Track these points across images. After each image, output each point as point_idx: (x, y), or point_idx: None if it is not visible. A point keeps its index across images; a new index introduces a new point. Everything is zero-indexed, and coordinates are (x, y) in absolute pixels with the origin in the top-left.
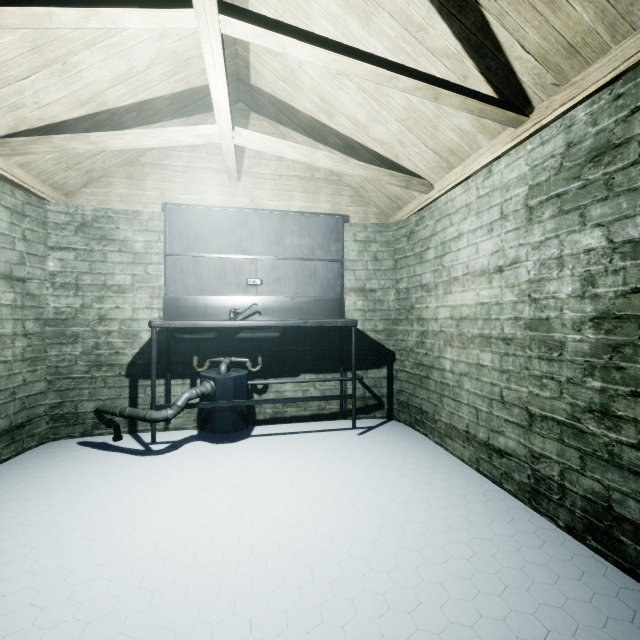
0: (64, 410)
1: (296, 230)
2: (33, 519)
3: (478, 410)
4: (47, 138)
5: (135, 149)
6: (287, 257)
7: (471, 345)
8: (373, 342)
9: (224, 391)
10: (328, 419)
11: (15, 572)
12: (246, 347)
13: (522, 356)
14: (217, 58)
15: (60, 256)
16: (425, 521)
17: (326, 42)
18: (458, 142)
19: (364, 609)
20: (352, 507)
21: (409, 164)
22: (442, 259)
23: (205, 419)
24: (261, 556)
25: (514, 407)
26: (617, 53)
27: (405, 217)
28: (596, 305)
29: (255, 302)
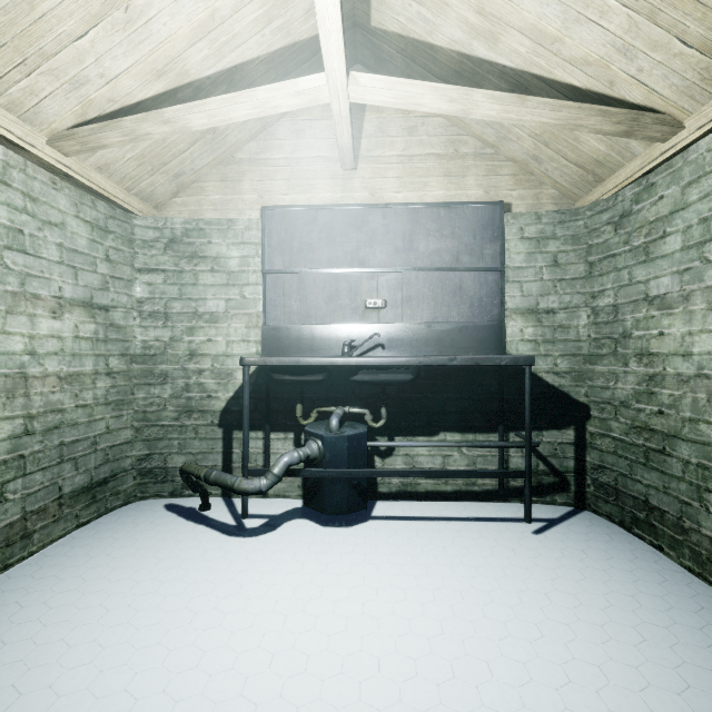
0: (152, 464)
1: (433, 229)
2: (78, 633)
3: None
4: (116, 122)
5: (229, 142)
6: (420, 268)
7: None
8: (551, 389)
9: (335, 455)
10: (480, 499)
11: None
12: (364, 393)
13: None
14: None
15: (148, 280)
16: None
17: None
18: None
19: None
20: None
21: (635, 91)
22: (703, 248)
23: (310, 491)
24: None
25: None
26: None
27: (610, 193)
28: None
29: (376, 331)
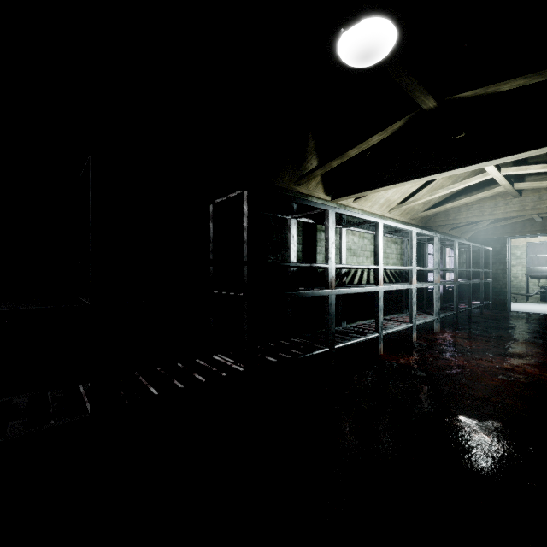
0: None
1: None
2: None
3: None
4: None
5: None
6: None
7: None
8: None
9: None
10: None
11: (512, 306)
12: None
13: None
14: None
15: None
16: None
17: None
18: None
19: None
20: None
21: None
22: None
23: (542, 298)
24: None
25: None
26: None
27: None
28: None
29: None
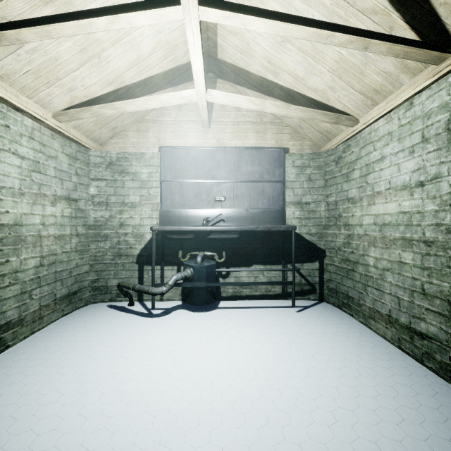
0: (99, 284)
1: (249, 160)
2: (81, 355)
3: (400, 299)
4: (89, 108)
5: (142, 111)
6: (243, 180)
7: (393, 246)
8: (308, 242)
9: (199, 275)
10: (273, 298)
11: (70, 390)
12: (214, 245)
13: (443, 256)
14: (196, 39)
15: (97, 184)
16: (356, 386)
17: (276, 15)
18: (382, 83)
19: None
20: (295, 368)
21: (338, 105)
22: (366, 177)
23: (187, 294)
24: (228, 399)
25: (435, 299)
26: None
27: (334, 146)
28: None
29: (220, 213)
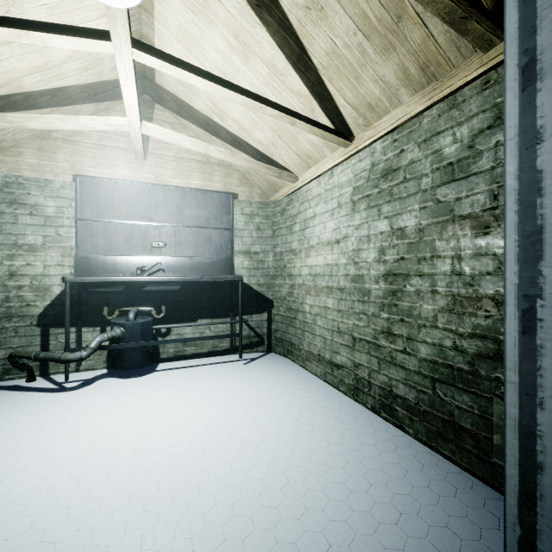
0: None
1: (194, 203)
2: None
3: (325, 339)
4: None
5: None
6: (187, 225)
7: (321, 293)
8: (256, 293)
9: (132, 334)
10: (221, 354)
11: None
12: (151, 298)
13: (349, 300)
14: (129, 75)
15: None
16: (285, 414)
17: (214, 78)
18: (312, 151)
19: (238, 467)
20: (235, 411)
21: (281, 161)
22: (304, 232)
23: (115, 359)
24: (165, 448)
25: (345, 334)
26: (393, 115)
27: (280, 198)
28: (385, 267)
29: (159, 261)
